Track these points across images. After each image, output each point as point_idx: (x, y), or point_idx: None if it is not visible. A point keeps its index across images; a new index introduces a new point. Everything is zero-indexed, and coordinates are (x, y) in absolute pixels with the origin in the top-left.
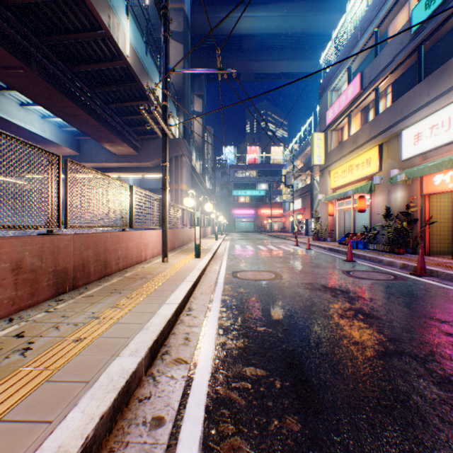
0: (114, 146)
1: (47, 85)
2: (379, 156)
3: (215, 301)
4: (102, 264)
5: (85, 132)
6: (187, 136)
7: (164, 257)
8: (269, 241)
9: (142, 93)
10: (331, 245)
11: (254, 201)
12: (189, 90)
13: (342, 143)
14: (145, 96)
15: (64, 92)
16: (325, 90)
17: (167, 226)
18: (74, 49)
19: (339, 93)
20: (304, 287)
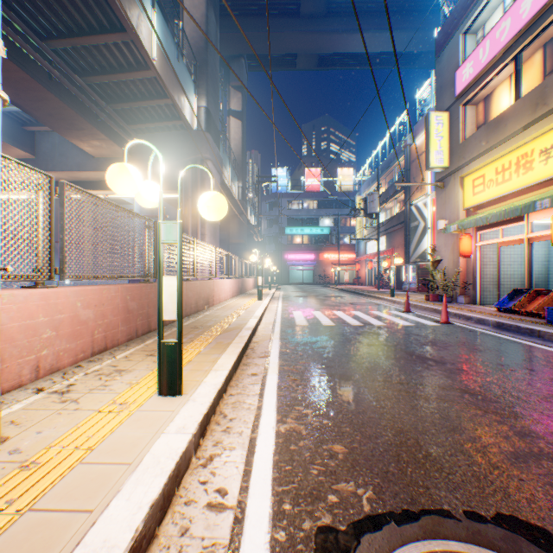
0: (84, 139)
1: None
2: None
3: None
4: None
5: (14, 101)
6: (212, 131)
7: None
8: (347, 300)
9: (111, 13)
10: (493, 316)
11: (314, 242)
12: (217, 60)
13: (499, 116)
14: (119, 24)
15: None
16: (451, 35)
17: None
18: None
19: (482, 33)
20: None
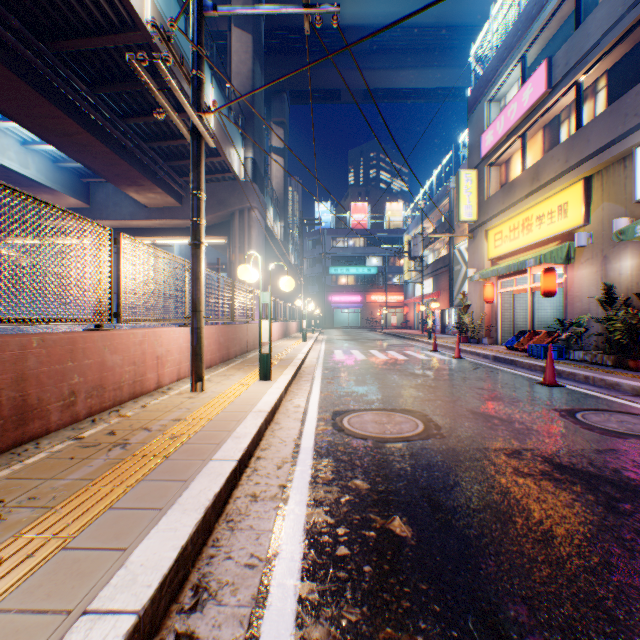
0: (141, 193)
1: (5, 71)
2: (585, 197)
3: (287, 536)
4: (5, 415)
5: (90, 165)
6: (258, 179)
7: (195, 381)
8: (387, 342)
9: None
10: (496, 352)
11: (361, 283)
12: (262, 109)
13: (510, 182)
14: None
15: (40, 87)
16: (478, 101)
17: (201, 319)
18: (52, 8)
19: (503, 103)
20: (509, 466)
